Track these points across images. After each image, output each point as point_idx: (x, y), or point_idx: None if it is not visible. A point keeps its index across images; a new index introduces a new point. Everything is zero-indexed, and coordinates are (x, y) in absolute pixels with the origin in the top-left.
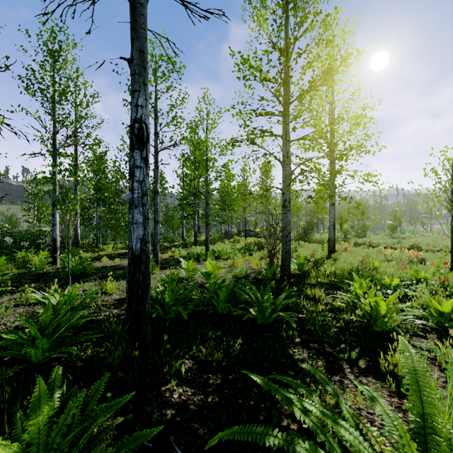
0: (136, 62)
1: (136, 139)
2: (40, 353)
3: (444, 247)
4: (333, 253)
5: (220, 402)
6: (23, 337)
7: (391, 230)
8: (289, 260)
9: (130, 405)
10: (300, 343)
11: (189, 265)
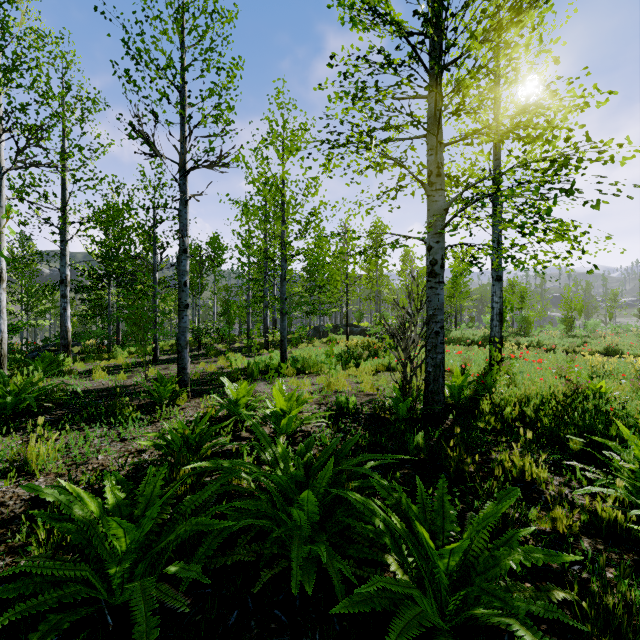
0: None
1: None
2: None
3: None
4: (501, 364)
5: None
6: None
7: (567, 324)
8: (441, 382)
9: None
10: None
11: (240, 392)
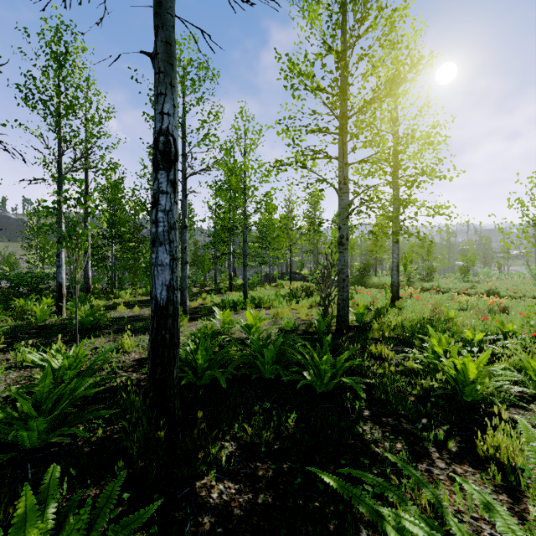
0: (161, 57)
1: (162, 157)
2: (35, 436)
3: (527, 292)
4: (397, 301)
5: (274, 504)
6: (12, 415)
7: (463, 272)
8: (346, 310)
9: (155, 514)
10: (370, 417)
11: (225, 315)
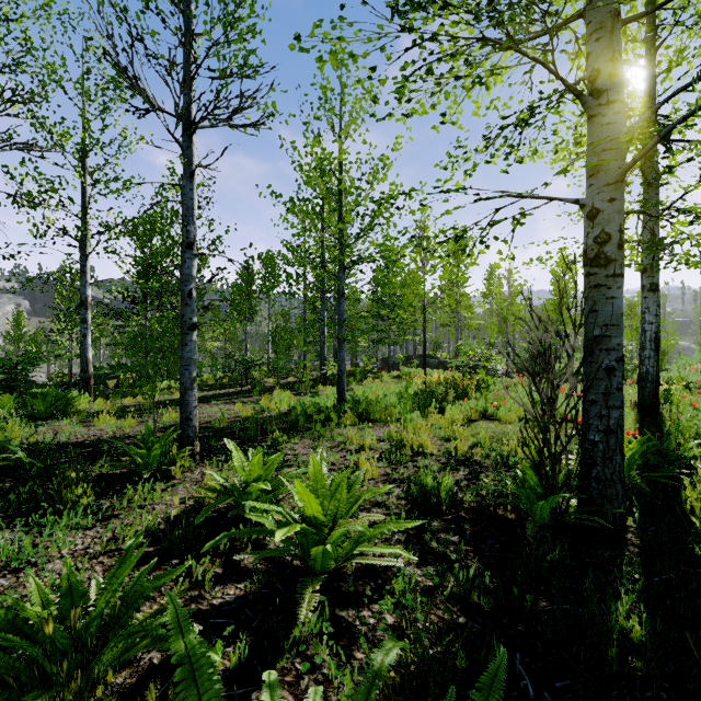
0: None
1: None
2: None
3: None
4: (664, 414)
5: None
6: None
7: None
8: (618, 463)
9: None
10: None
11: (251, 470)
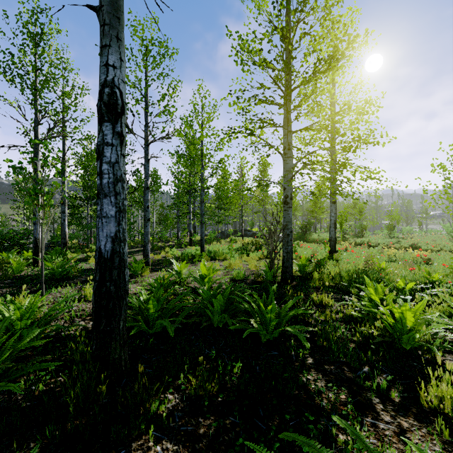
0: (106, 10)
1: (107, 109)
2: None
3: (444, 247)
4: (334, 253)
5: None
6: None
7: (389, 229)
8: (290, 262)
9: None
10: (313, 366)
11: (181, 267)
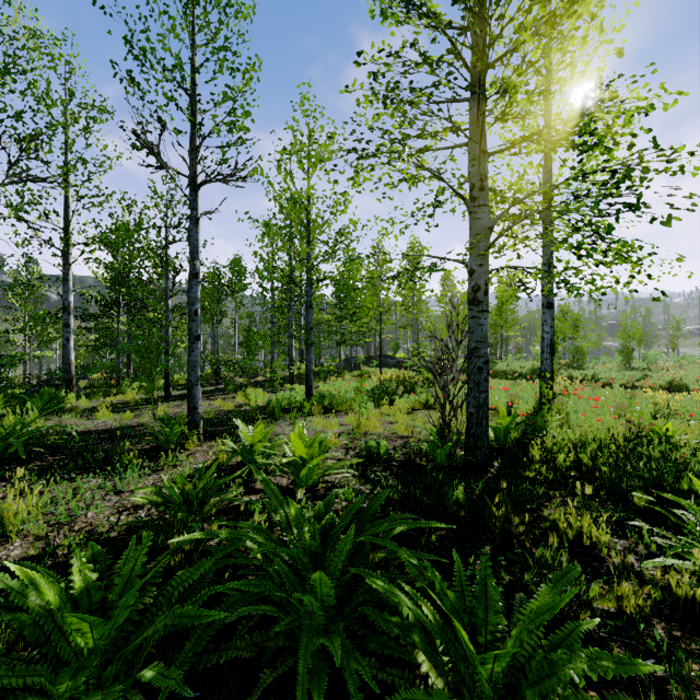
0: None
1: None
2: None
3: None
4: (552, 401)
5: None
6: None
7: (626, 356)
8: (485, 425)
9: None
10: None
11: (255, 436)
